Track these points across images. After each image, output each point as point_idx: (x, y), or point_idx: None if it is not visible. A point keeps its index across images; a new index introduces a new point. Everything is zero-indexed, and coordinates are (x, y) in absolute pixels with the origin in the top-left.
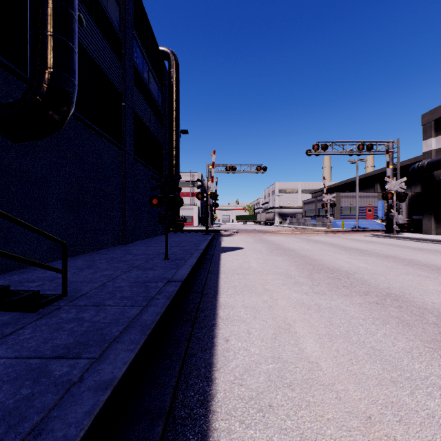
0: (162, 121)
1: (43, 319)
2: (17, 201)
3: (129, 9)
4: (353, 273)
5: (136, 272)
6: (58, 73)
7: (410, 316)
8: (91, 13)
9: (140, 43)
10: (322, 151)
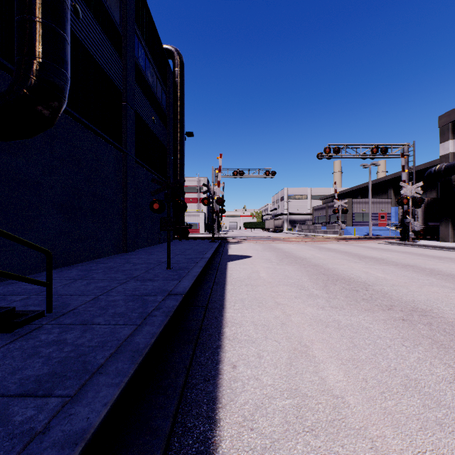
0: (166, 123)
1: (18, 341)
2: (3, 205)
3: (130, 3)
4: (372, 284)
5: (133, 283)
6: (48, 63)
7: (443, 336)
8: (88, 4)
9: (143, 40)
10: (334, 154)
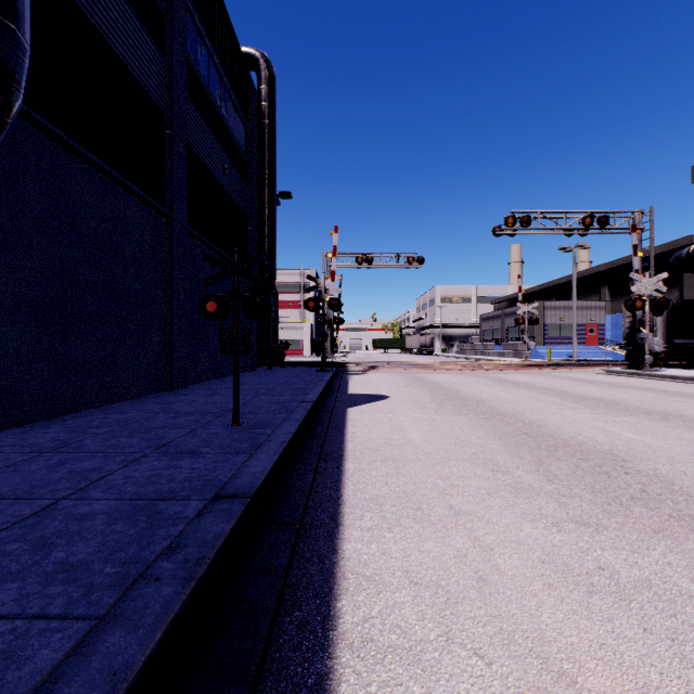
0: (246, 176)
1: None
2: None
3: None
4: (629, 457)
5: (153, 463)
6: None
7: None
8: None
9: (204, 30)
10: (522, 227)
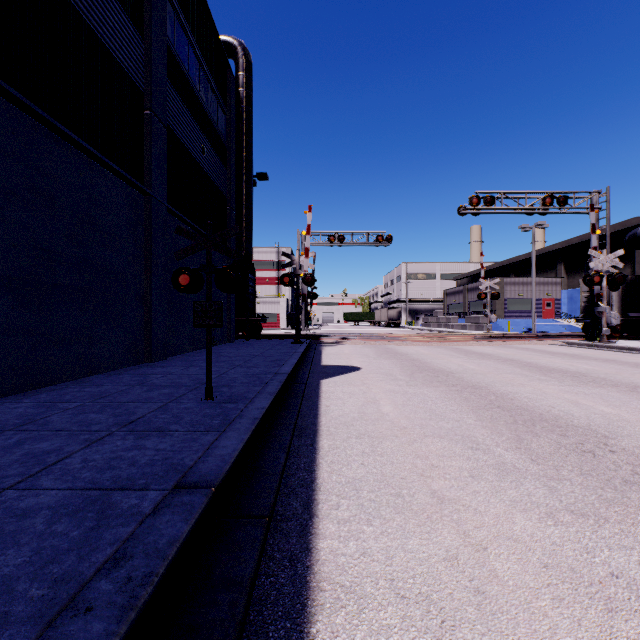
0: (224, 158)
1: None
2: None
3: None
4: (609, 433)
5: (117, 443)
6: None
7: None
8: None
9: (183, 17)
10: (485, 207)
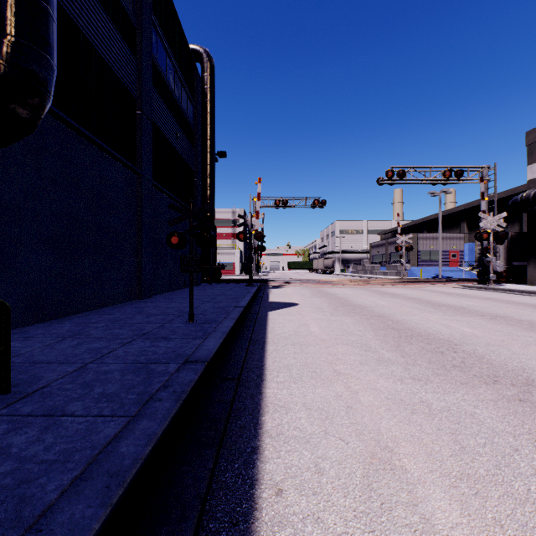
0: (193, 140)
1: None
2: None
3: None
4: (459, 342)
5: (140, 344)
6: (22, 43)
7: None
8: None
9: (163, 36)
10: (398, 179)
